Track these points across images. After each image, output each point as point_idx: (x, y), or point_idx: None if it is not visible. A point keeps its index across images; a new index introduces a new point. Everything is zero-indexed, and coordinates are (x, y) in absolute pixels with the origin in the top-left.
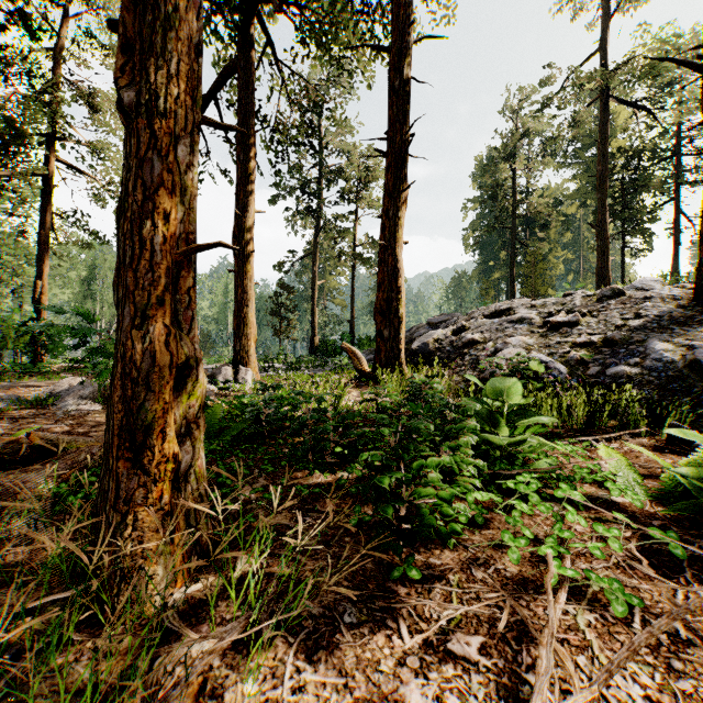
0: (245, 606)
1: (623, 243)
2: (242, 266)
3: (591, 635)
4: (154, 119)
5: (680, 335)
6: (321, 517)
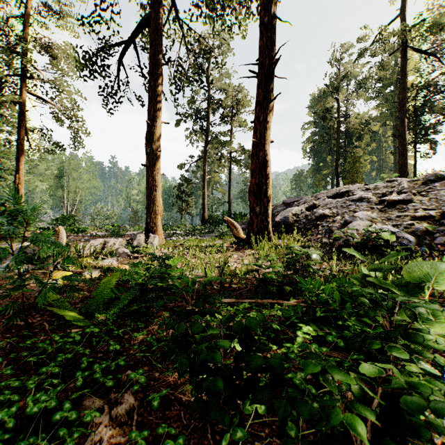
0: None
1: (415, 148)
2: (151, 161)
3: None
4: None
5: None
6: None
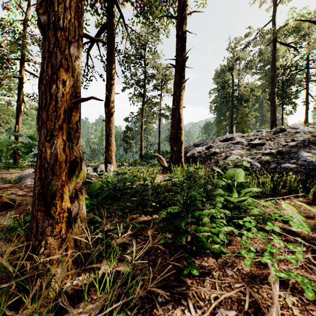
0: (104, 292)
1: (282, 108)
2: (109, 118)
3: (296, 311)
4: (57, 31)
5: (314, 149)
6: (145, 239)
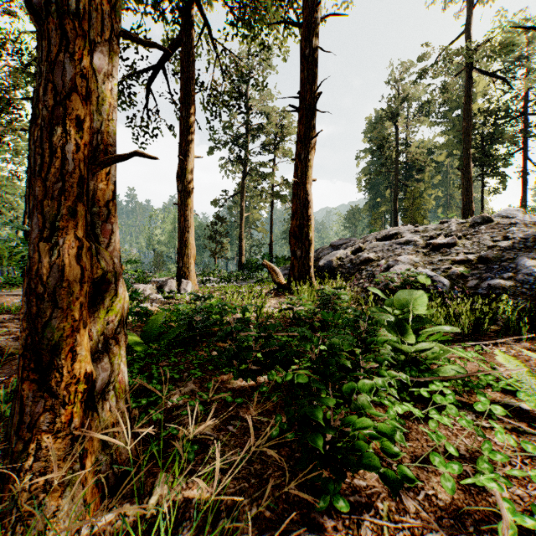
0: None
1: (482, 183)
2: (184, 200)
3: None
4: (65, 19)
5: None
6: (243, 426)
